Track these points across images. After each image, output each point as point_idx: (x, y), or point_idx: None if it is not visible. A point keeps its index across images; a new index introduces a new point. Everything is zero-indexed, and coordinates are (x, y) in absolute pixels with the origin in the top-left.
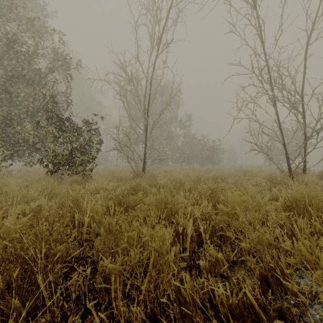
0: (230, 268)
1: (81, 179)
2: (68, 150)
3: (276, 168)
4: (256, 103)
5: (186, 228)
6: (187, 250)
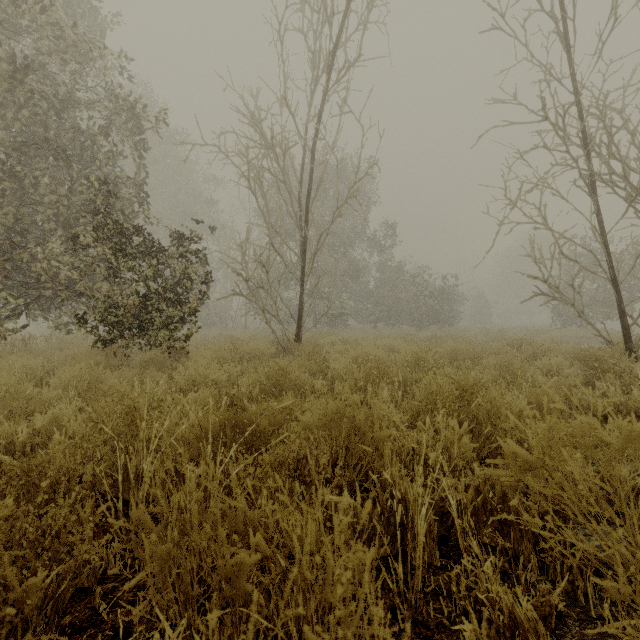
0: (552, 639)
1: (165, 357)
2: (140, 296)
3: (579, 335)
4: (551, 187)
5: (409, 499)
6: (417, 572)
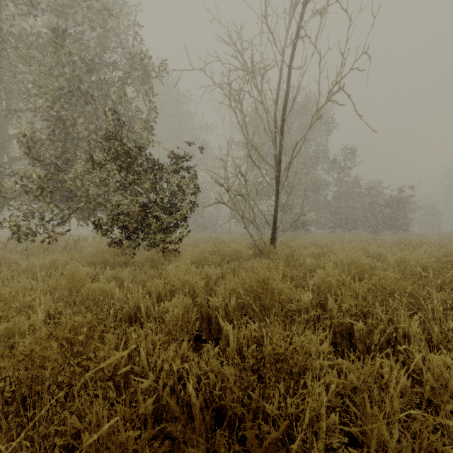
0: None
1: (159, 257)
2: (141, 205)
3: None
4: None
5: None
6: None
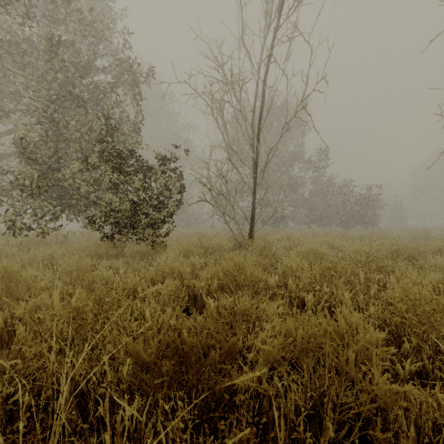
0: None
1: (148, 249)
2: (131, 203)
3: None
4: None
5: None
6: None
